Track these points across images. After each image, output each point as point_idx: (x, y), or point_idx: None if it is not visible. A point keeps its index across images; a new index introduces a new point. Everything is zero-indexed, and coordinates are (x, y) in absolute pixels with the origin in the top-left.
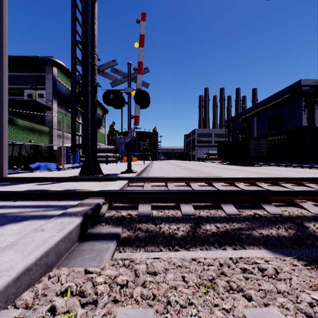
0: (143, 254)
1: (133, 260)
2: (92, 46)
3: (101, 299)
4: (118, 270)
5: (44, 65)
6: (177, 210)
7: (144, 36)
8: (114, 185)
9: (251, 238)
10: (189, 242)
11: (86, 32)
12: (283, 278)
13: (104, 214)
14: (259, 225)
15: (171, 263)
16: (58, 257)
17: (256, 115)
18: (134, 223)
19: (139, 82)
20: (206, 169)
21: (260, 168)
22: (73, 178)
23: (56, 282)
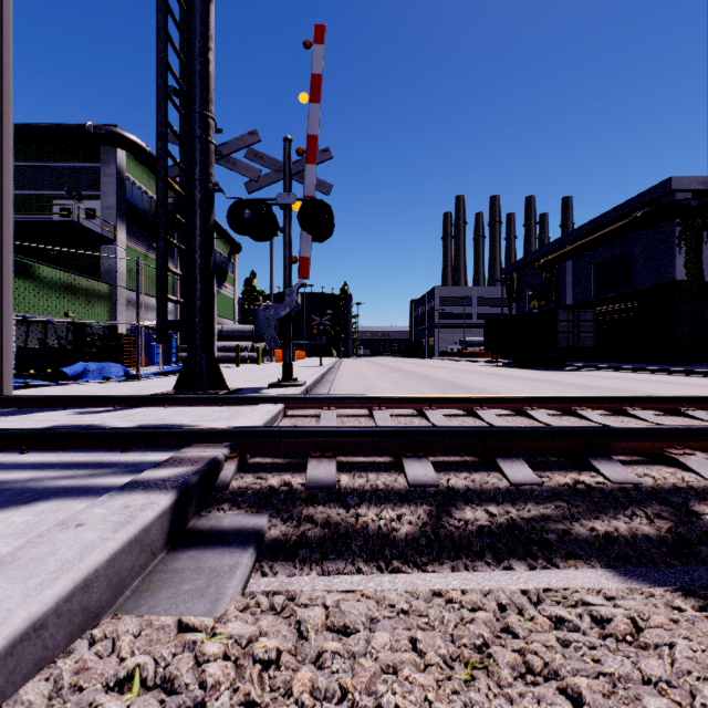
0: (318, 580)
1: (294, 597)
2: (203, 100)
3: (214, 703)
4: (256, 622)
5: (98, 145)
6: (397, 475)
7: (321, 78)
8: (253, 415)
9: (570, 540)
10: (424, 551)
11: (190, 68)
12: (654, 645)
13: (228, 483)
14: (586, 510)
15: (383, 603)
16: (116, 591)
17: (571, 257)
18: (298, 505)
19: (309, 182)
20: (460, 378)
21: (580, 375)
22: (161, 399)
23: (108, 656)
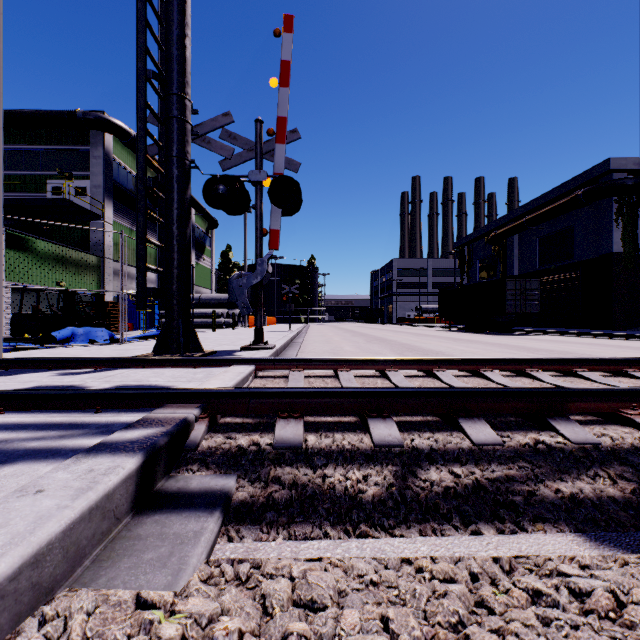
0: (285, 545)
1: (259, 566)
2: (180, 83)
3: None
4: (219, 597)
5: (87, 130)
6: (362, 435)
7: (289, 64)
8: (225, 376)
9: (537, 503)
10: (392, 514)
11: (168, 53)
12: None
13: (198, 443)
14: (550, 471)
15: (352, 574)
16: (74, 561)
17: (517, 231)
18: (266, 466)
19: (279, 160)
20: (417, 341)
21: (527, 339)
22: (139, 361)
23: None
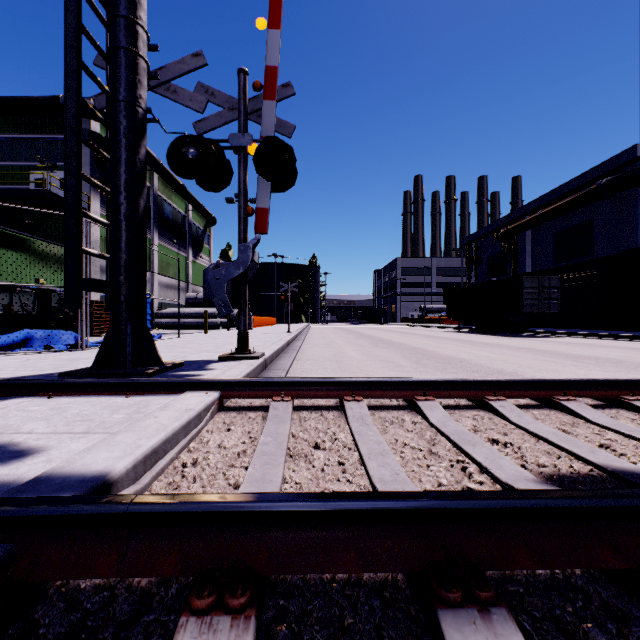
0: None
1: None
2: (128, 1)
3: None
4: None
5: None
6: None
7: (281, 0)
8: (153, 420)
9: None
10: None
11: None
12: None
13: None
14: None
15: None
16: None
17: (530, 226)
18: None
19: (268, 121)
20: (430, 345)
21: (551, 342)
22: (46, 385)
23: None
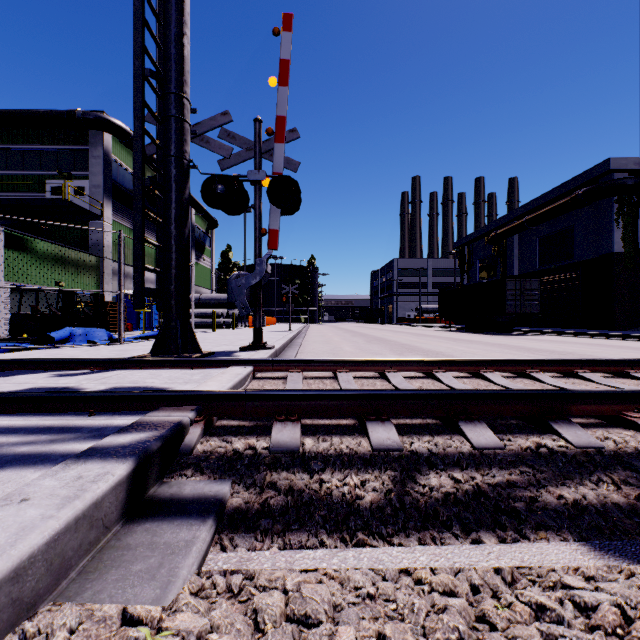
0: (280, 555)
1: (251, 578)
2: (178, 81)
3: None
4: (208, 612)
5: (86, 130)
6: (361, 438)
7: (289, 63)
8: (222, 377)
9: (539, 509)
10: (390, 522)
11: (166, 52)
12: None
13: (193, 447)
14: (552, 476)
15: (348, 587)
16: (58, 574)
17: (517, 231)
18: (262, 471)
19: (278, 160)
20: (417, 341)
21: (527, 339)
22: (136, 362)
23: None
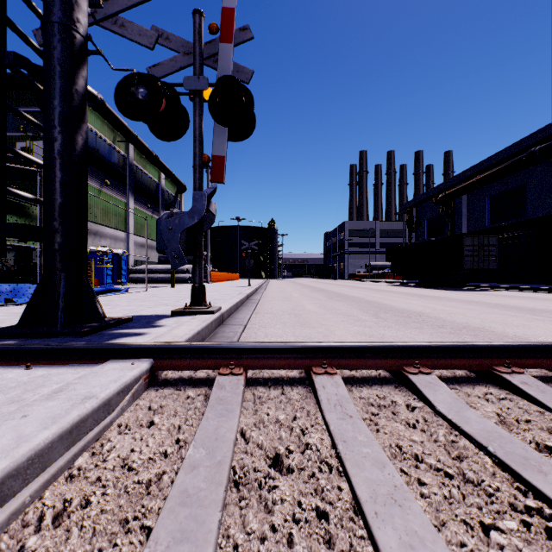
0: None
1: None
2: None
3: None
4: None
5: None
6: None
7: None
8: (13, 424)
9: None
10: None
11: None
12: None
13: None
14: None
15: None
16: None
17: (467, 191)
18: None
19: (225, 65)
20: (382, 298)
21: (494, 295)
22: None
23: None
